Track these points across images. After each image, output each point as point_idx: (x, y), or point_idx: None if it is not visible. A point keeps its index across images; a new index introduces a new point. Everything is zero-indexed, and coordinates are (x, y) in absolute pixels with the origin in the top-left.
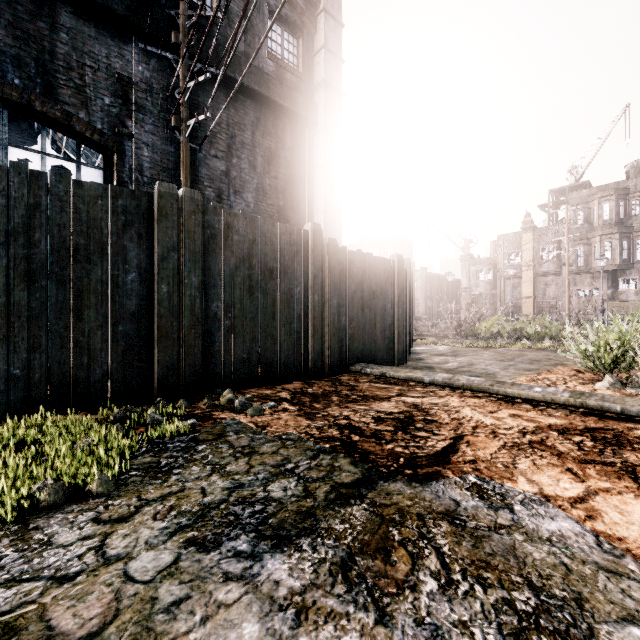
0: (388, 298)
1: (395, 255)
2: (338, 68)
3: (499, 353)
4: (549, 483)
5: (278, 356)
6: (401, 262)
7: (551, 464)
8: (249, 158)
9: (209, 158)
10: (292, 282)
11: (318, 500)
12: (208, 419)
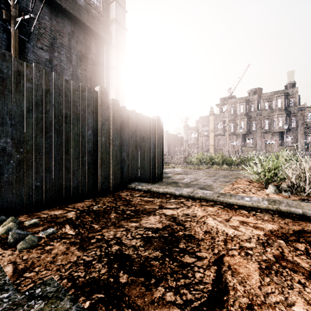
0: (152, 141)
1: (156, 116)
2: (123, 14)
3: (206, 172)
4: None
5: (71, 182)
6: (159, 121)
7: None
8: (67, 54)
9: (36, 48)
10: (84, 127)
11: None
12: None
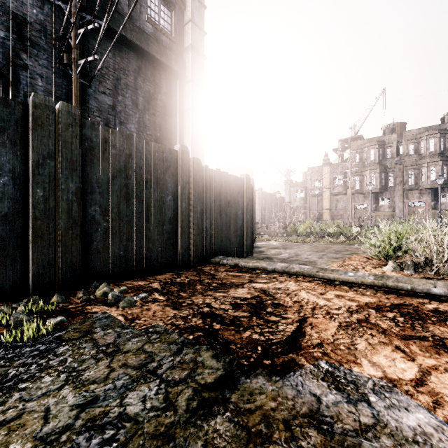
0: (239, 206)
1: (244, 174)
2: (202, 38)
3: (313, 246)
4: (388, 364)
5: (152, 252)
6: (248, 180)
7: (382, 342)
8: (132, 97)
9: (98, 93)
10: (164, 191)
11: (179, 412)
12: (79, 314)
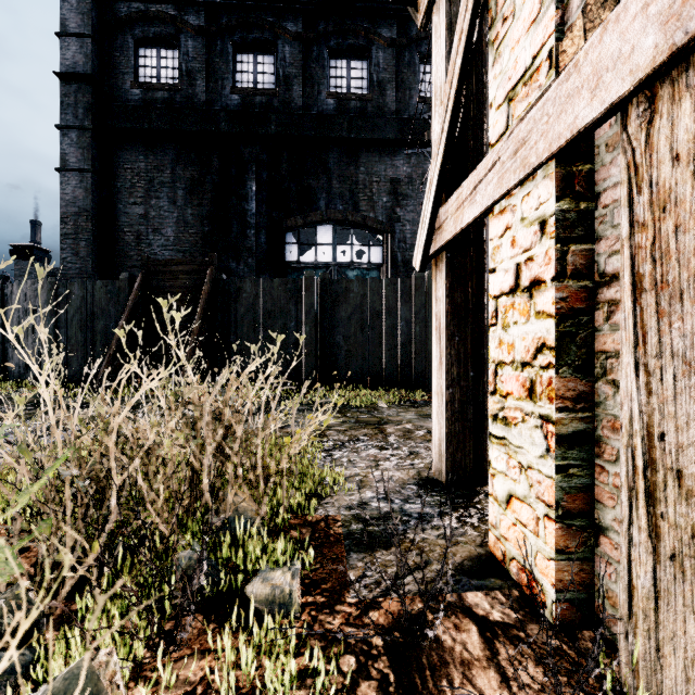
0: None
1: None
2: None
3: None
4: None
5: None
6: None
7: None
8: None
9: None
10: None
11: None
12: None
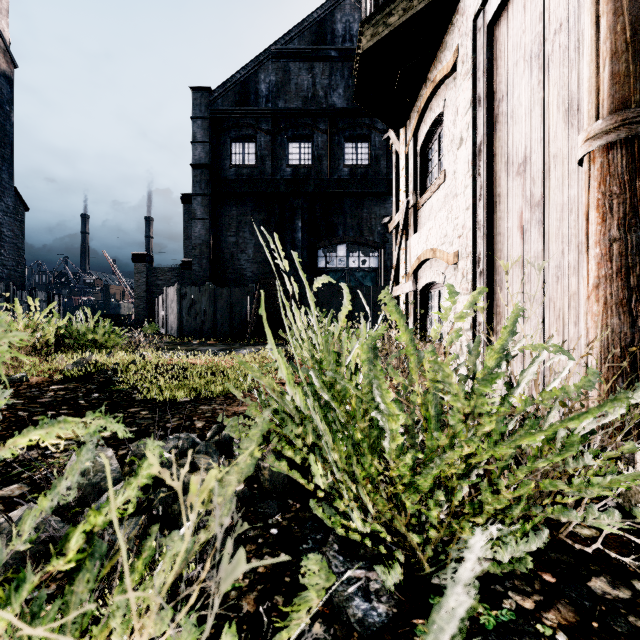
0: None
1: None
2: None
3: None
4: None
5: None
6: None
7: None
8: None
9: None
10: None
11: None
12: None
